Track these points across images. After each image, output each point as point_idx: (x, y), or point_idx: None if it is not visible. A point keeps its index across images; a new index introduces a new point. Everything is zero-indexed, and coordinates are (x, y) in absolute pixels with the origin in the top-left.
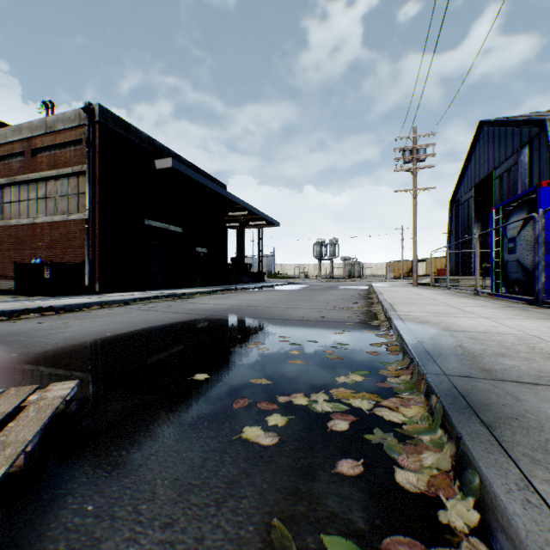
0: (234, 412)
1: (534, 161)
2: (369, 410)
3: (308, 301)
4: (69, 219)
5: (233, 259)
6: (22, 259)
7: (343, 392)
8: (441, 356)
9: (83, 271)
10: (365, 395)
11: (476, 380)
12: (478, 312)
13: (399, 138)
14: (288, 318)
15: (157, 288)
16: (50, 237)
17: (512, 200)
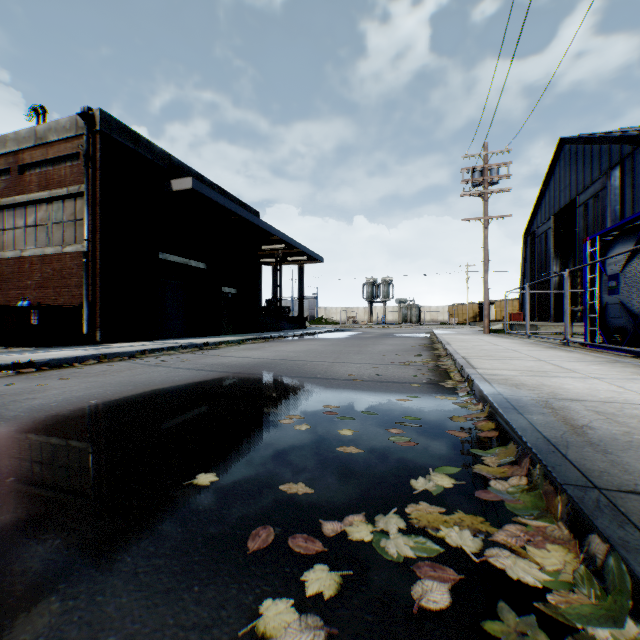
0: (248, 557)
1: (627, 185)
2: (475, 551)
3: (360, 353)
4: (63, 252)
5: (268, 301)
6: (7, 301)
7: (427, 511)
8: (570, 446)
9: (81, 316)
10: (464, 519)
11: None
12: (582, 369)
13: (467, 156)
14: (335, 377)
15: (175, 336)
16: (41, 274)
17: (614, 228)
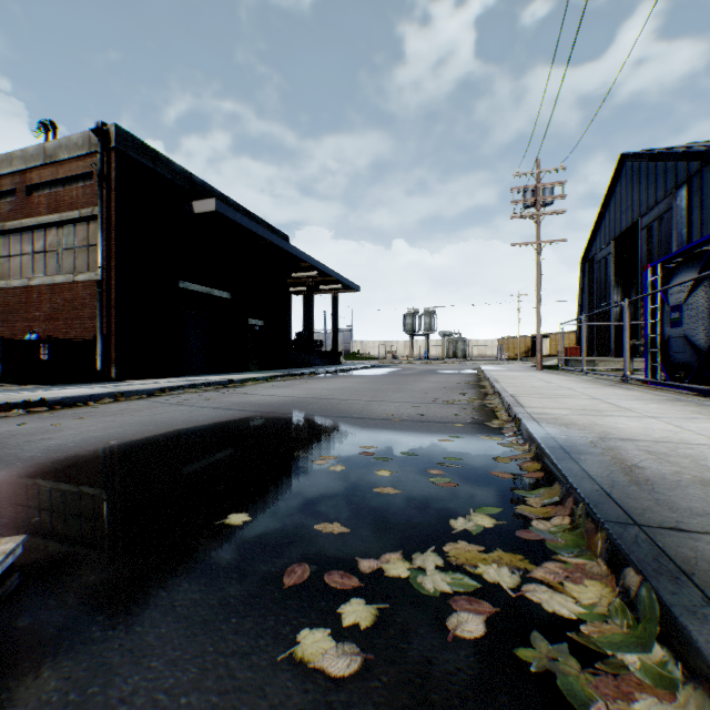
0: (284, 592)
1: (695, 206)
2: (513, 587)
3: (399, 391)
4: (75, 280)
5: (298, 334)
6: (13, 334)
7: (465, 549)
8: (615, 485)
9: (95, 351)
10: (503, 557)
11: (692, 536)
12: (639, 408)
13: (517, 175)
14: (372, 416)
15: (196, 373)
16: (50, 305)
17: (677, 254)
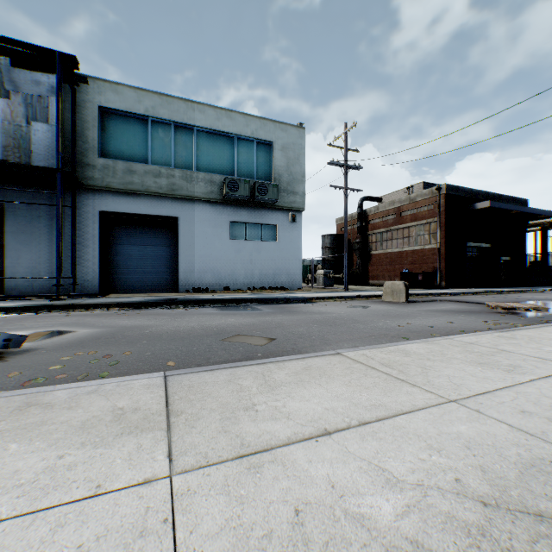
0: None
1: None
2: None
3: None
4: (423, 248)
5: (531, 262)
6: (393, 269)
7: None
8: None
9: (434, 276)
10: None
11: None
12: None
13: None
14: None
15: (471, 287)
16: (411, 258)
17: None
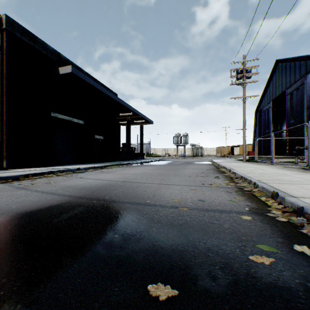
0: None
1: None
2: None
3: (176, 175)
4: None
5: (123, 144)
6: None
7: None
8: None
9: None
10: None
11: None
12: None
13: (233, 62)
14: (162, 202)
15: (64, 164)
16: None
17: None
